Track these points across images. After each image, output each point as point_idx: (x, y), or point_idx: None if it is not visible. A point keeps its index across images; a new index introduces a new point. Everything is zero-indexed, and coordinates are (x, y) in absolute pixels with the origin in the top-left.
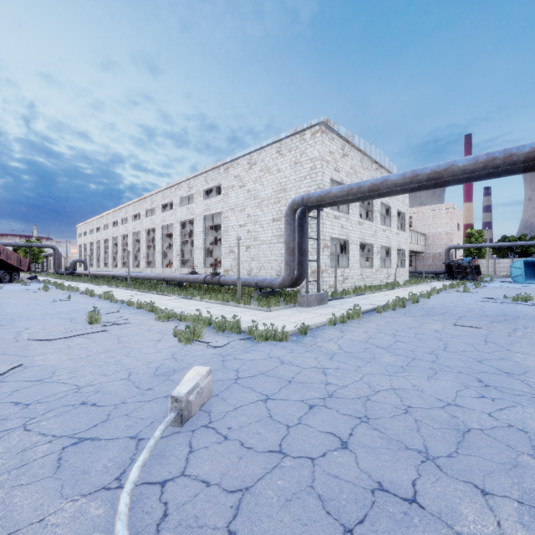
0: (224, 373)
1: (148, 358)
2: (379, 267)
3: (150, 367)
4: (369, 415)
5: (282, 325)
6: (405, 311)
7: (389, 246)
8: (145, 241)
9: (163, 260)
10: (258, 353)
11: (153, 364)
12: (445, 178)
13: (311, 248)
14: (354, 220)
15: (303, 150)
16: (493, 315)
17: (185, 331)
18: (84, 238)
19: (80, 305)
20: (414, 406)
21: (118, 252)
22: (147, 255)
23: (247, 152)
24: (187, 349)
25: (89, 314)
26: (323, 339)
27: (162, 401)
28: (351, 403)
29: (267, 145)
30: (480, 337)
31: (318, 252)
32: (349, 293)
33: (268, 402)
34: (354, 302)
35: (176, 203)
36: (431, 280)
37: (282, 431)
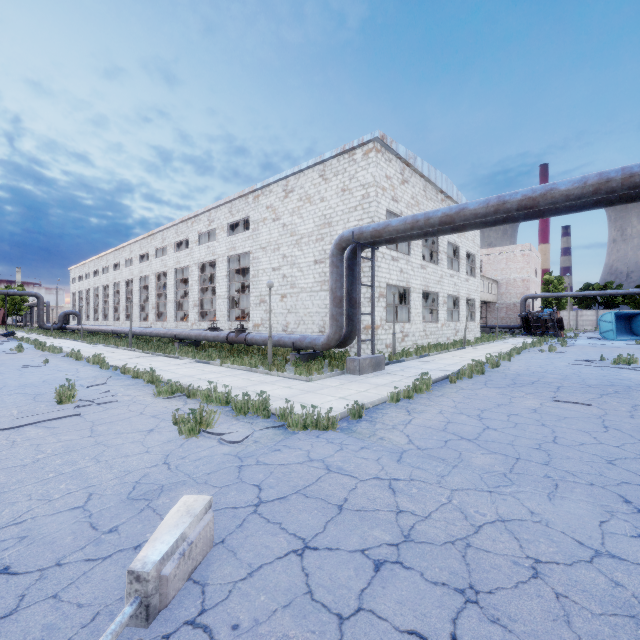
0: (239, 492)
1: (126, 464)
2: (446, 321)
3: (124, 482)
4: (477, 585)
5: (328, 403)
6: (486, 379)
7: (458, 295)
8: (154, 287)
9: (177, 312)
10: (293, 451)
11: (131, 477)
12: (542, 206)
13: (363, 298)
14: (415, 262)
15: (352, 173)
16: (598, 385)
17: (188, 417)
18: (78, 284)
19: (57, 373)
20: (544, 560)
21: (121, 302)
22: (157, 305)
23: (282, 176)
24: (189, 445)
25: (58, 390)
26: (384, 426)
27: (127, 559)
28: (442, 555)
29: (307, 167)
30: (595, 419)
31: (372, 303)
32: (410, 355)
33: (306, 556)
34: (418, 366)
35: (194, 240)
36: (506, 336)
37: (330, 633)
